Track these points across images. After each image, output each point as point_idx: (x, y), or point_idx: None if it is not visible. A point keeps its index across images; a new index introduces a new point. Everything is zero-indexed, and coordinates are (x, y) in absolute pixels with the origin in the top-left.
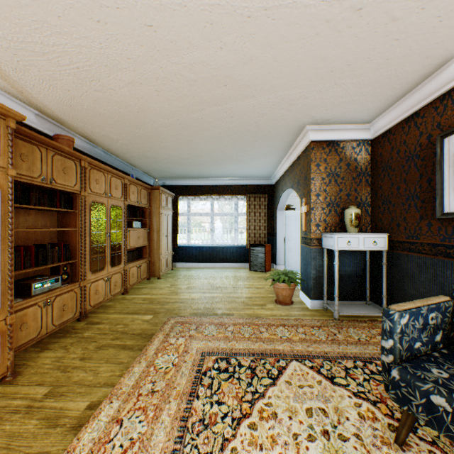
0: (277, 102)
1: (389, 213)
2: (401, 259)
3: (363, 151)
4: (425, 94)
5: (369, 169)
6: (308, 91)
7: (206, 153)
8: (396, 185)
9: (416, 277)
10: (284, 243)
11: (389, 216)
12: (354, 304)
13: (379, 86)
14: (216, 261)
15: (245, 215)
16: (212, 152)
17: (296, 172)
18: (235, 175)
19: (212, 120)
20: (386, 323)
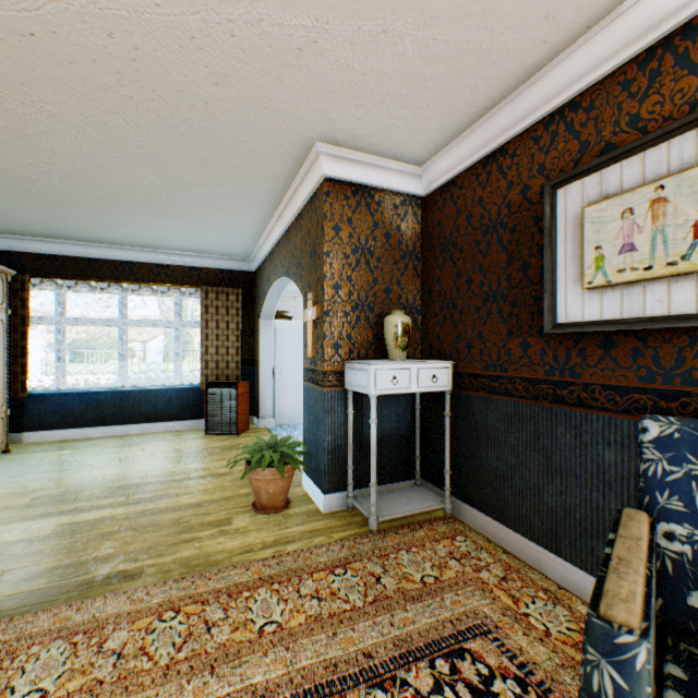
0: (253, 43)
1: (453, 326)
2: (475, 405)
3: (411, 215)
4: (522, 113)
5: (420, 249)
6: (327, 29)
7: (88, 172)
8: (467, 276)
9: (501, 437)
10: (273, 378)
11: (455, 331)
12: (398, 490)
13: (458, 72)
14: (131, 420)
15: (198, 326)
16: (103, 171)
17: (296, 244)
18: (175, 245)
19: (73, 55)
20: (605, 672)
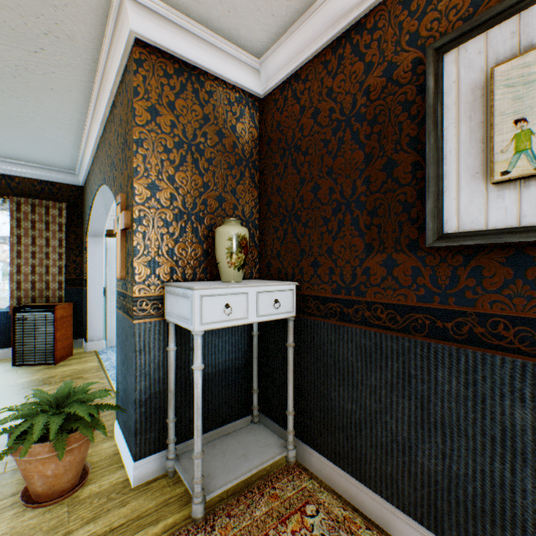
0: None
1: (297, 241)
2: (323, 334)
3: (248, 117)
4: None
5: (258, 157)
6: None
7: None
8: (314, 182)
9: (358, 374)
10: (104, 299)
11: (298, 247)
12: (233, 434)
13: None
14: None
15: (8, 241)
16: None
17: (111, 141)
18: None
19: None
20: None
